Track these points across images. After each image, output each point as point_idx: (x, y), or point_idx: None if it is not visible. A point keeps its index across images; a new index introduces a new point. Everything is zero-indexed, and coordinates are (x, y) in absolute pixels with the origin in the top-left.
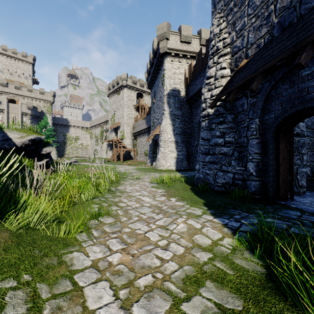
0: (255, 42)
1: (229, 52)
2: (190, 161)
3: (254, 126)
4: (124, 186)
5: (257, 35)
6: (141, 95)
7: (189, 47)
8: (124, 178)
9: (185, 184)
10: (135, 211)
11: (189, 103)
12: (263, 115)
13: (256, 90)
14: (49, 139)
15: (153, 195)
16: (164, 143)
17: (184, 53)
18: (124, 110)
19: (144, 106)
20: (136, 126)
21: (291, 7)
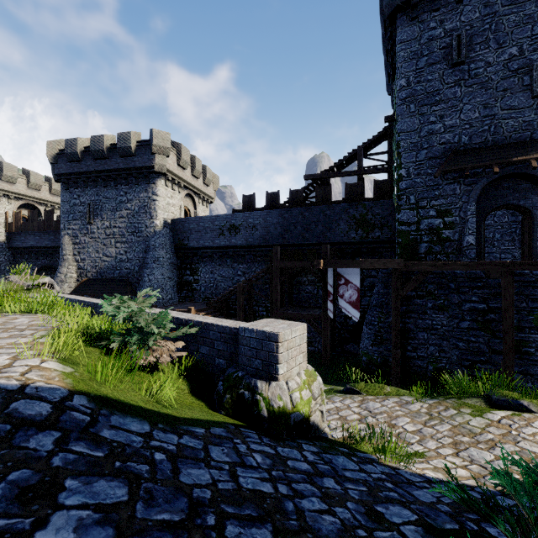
0: (91, 272)
1: (77, 265)
2: None
3: None
4: None
5: (92, 270)
6: None
7: (13, 187)
8: None
9: None
10: None
11: (12, 251)
12: None
13: None
14: None
15: None
16: None
17: (5, 193)
18: None
19: None
20: None
21: (104, 270)
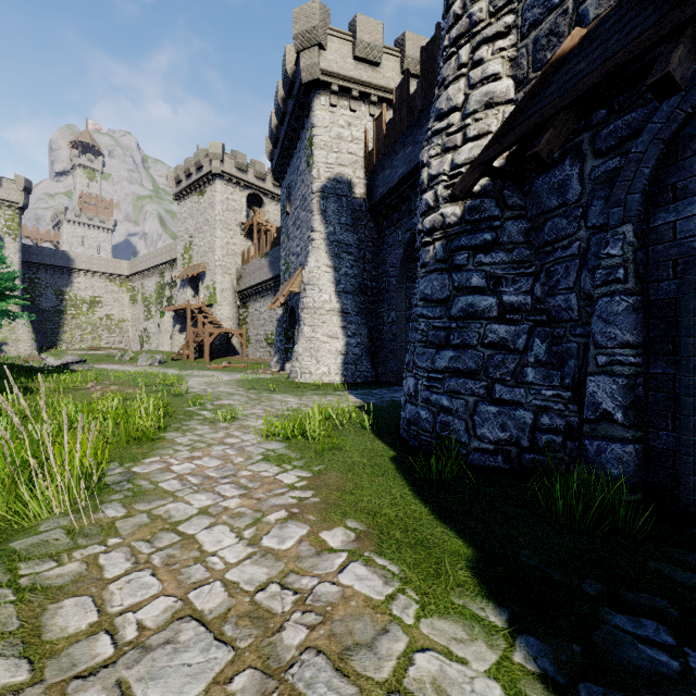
0: None
1: (512, 28)
2: (377, 360)
3: (620, 251)
4: (167, 455)
5: None
6: (258, 201)
7: (376, 75)
8: (187, 419)
9: (373, 440)
10: (110, 693)
11: (375, 216)
12: (652, 210)
13: (684, 81)
14: (7, 302)
15: (256, 513)
16: (313, 314)
17: (363, 89)
18: (215, 234)
19: (266, 226)
20: (246, 274)
21: None
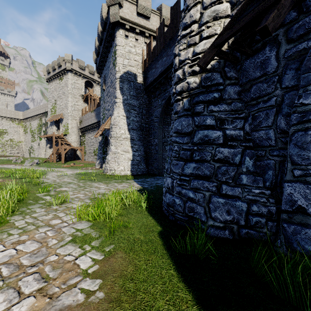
0: None
1: None
2: (148, 163)
3: None
4: None
5: None
6: (90, 85)
7: (148, 23)
8: (33, 203)
9: (147, 216)
10: None
11: (147, 92)
12: None
13: None
14: None
15: None
16: (116, 140)
17: (141, 29)
18: (68, 100)
19: (94, 97)
20: (84, 119)
21: None
